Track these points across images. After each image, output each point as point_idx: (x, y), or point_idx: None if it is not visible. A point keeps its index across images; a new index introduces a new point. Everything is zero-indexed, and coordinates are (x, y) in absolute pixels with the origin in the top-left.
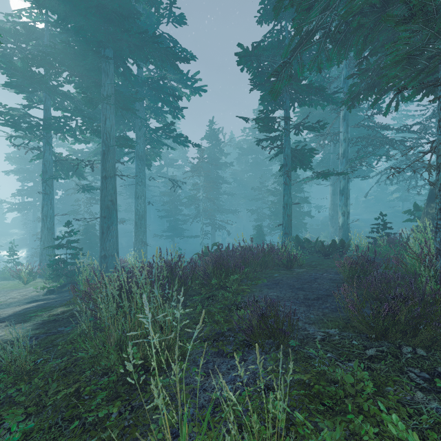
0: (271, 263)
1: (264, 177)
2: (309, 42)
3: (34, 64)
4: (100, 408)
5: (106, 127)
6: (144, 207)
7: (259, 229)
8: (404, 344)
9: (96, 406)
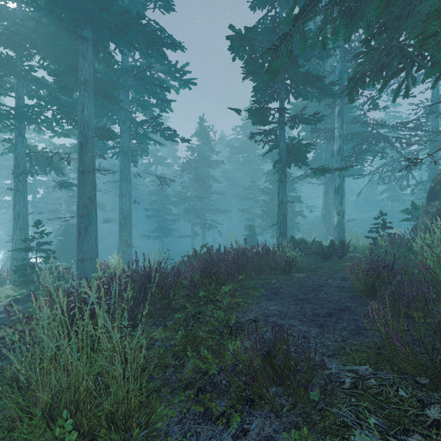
0: (266, 267)
1: (255, 176)
2: (314, 10)
3: (0, 44)
4: None
5: (84, 116)
6: (129, 206)
7: (251, 229)
8: None
9: None
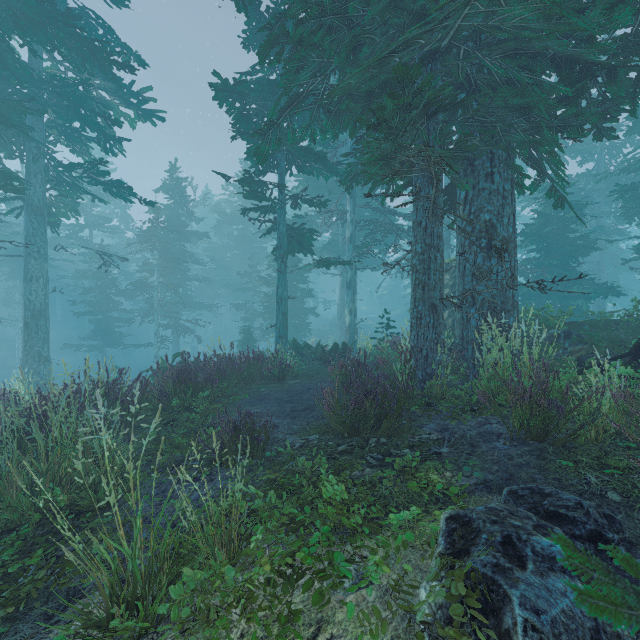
0: (258, 376)
1: (255, 258)
2: (301, 106)
3: None
4: (4, 571)
5: None
6: (44, 297)
7: (247, 332)
8: (372, 437)
9: (3, 561)
